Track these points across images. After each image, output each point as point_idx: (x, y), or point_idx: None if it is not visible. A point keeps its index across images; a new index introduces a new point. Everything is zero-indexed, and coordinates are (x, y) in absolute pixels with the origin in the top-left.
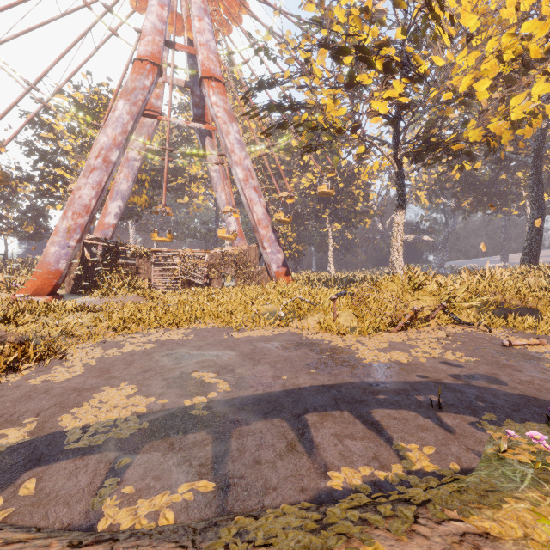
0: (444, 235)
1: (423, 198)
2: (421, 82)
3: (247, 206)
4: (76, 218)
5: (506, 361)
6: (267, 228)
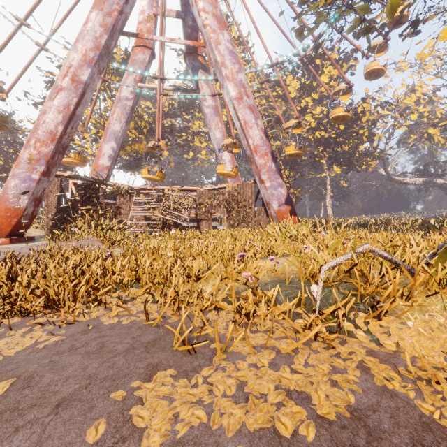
0: None
1: (436, 137)
2: None
3: (240, 132)
4: (39, 147)
5: None
6: (266, 156)
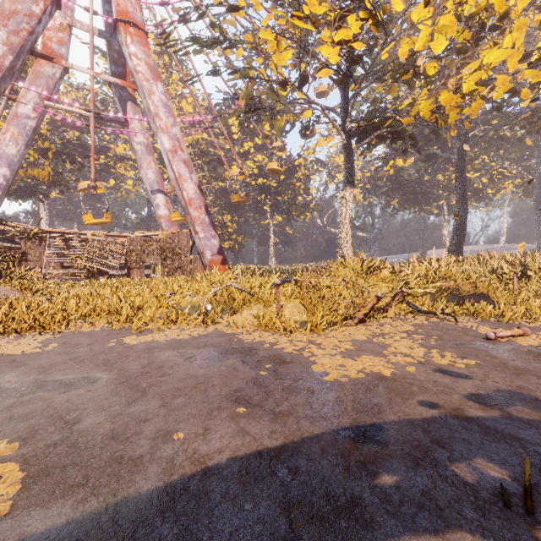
0: (376, 231)
1: (357, 196)
2: (378, 26)
3: (175, 183)
4: None
5: (513, 362)
6: (200, 209)
